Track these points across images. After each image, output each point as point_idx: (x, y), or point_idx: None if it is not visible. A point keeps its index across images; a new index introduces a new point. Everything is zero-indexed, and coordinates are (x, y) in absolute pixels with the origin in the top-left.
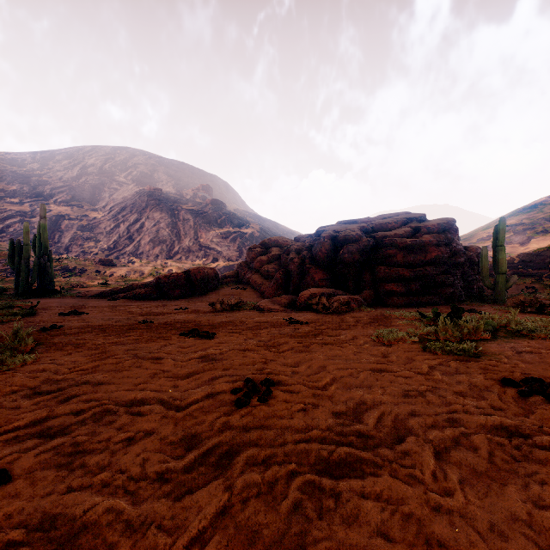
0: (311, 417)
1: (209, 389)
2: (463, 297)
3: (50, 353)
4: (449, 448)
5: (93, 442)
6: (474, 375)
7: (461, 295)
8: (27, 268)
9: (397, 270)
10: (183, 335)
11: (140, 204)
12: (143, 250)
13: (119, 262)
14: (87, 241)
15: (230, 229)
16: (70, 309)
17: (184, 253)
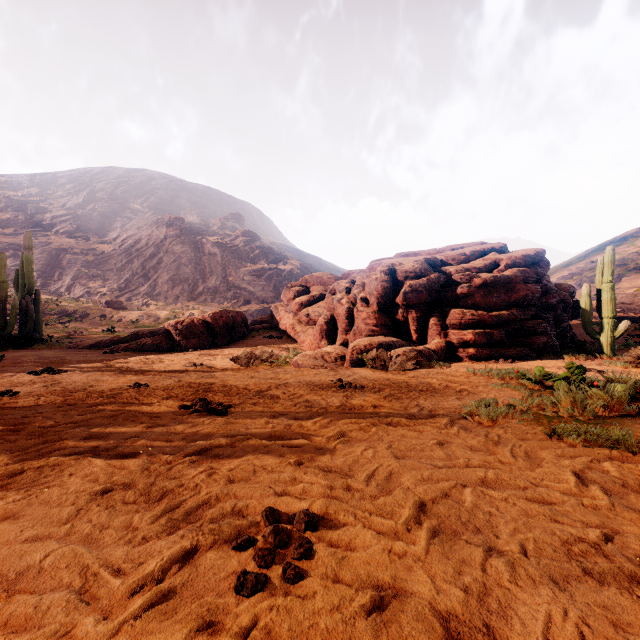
0: (397, 637)
1: (190, 541)
2: (558, 349)
3: None
4: None
5: None
6: None
7: (556, 345)
8: (2, 311)
9: (476, 313)
10: (183, 409)
11: (158, 236)
12: (160, 290)
13: (132, 305)
14: (93, 279)
15: (265, 266)
16: (47, 366)
17: (209, 293)
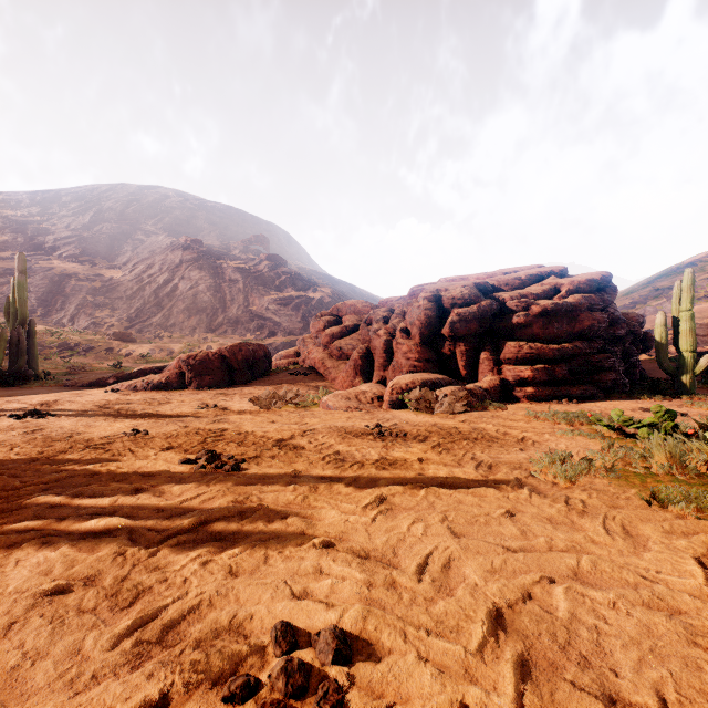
0: None
1: (159, 687)
2: (628, 387)
3: None
4: None
5: None
6: None
7: (626, 383)
8: None
9: (534, 346)
10: (184, 464)
11: (173, 261)
12: (175, 321)
13: (143, 337)
14: (100, 308)
15: (292, 294)
16: (35, 407)
17: (230, 324)
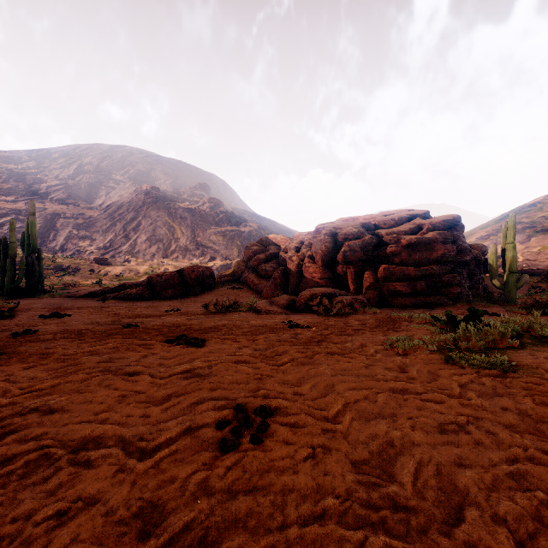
0: (322, 470)
1: (187, 422)
2: (470, 297)
3: (8, 366)
4: (535, 534)
5: (4, 520)
6: (520, 398)
7: (469, 295)
8: (13, 267)
9: (402, 269)
10: (169, 342)
11: (137, 203)
12: (139, 249)
13: (115, 261)
14: (82, 239)
15: (228, 228)
16: (54, 311)
17: (181, 251)
